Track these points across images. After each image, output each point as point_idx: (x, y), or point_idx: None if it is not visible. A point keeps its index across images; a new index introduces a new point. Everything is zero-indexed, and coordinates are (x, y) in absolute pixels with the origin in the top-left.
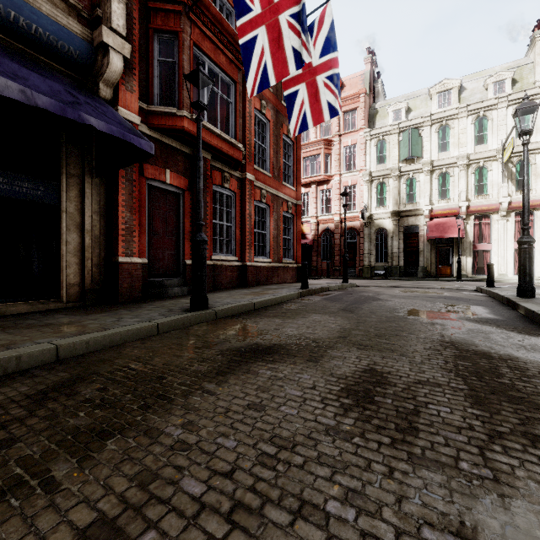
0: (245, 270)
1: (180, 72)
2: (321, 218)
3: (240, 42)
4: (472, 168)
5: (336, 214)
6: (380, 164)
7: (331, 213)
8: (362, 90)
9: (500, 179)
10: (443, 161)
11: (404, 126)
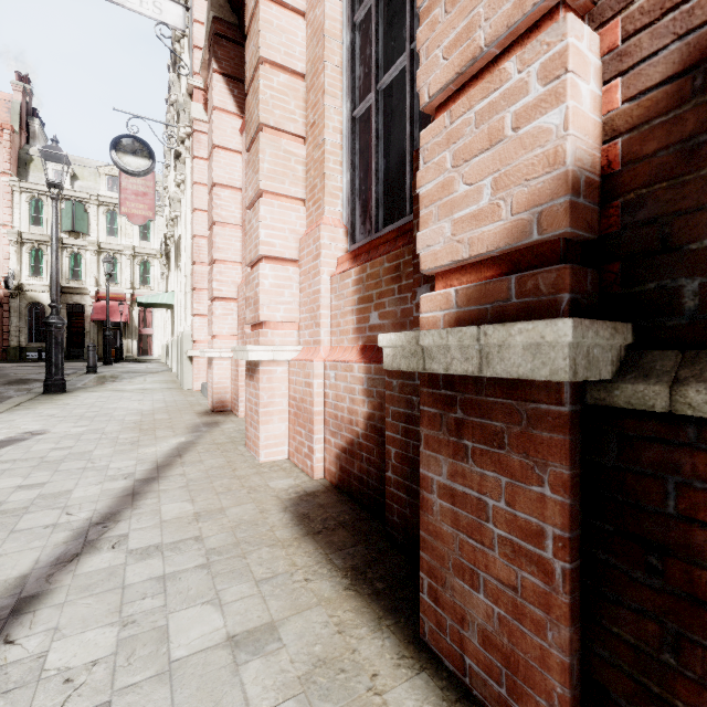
0: None
1: None
2: None
3: None
4: (138, 260)
5: None
6: (35, 226)
7: None
8: (7, 125)
9: (160, 275)
10: (111, 246)
11: (68, 195)
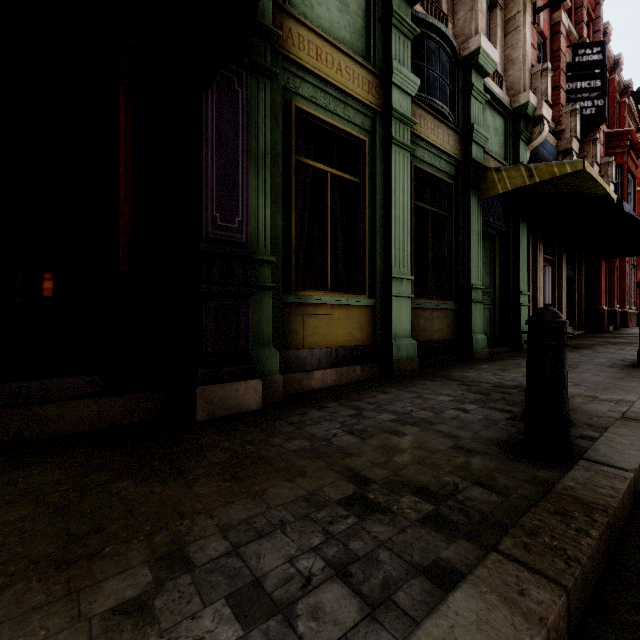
0: (625, 315)
1: (624, 189)
2: None
3: None
4: None
5: None
6: None
7: None
8: None
9: None
10: None
11: None
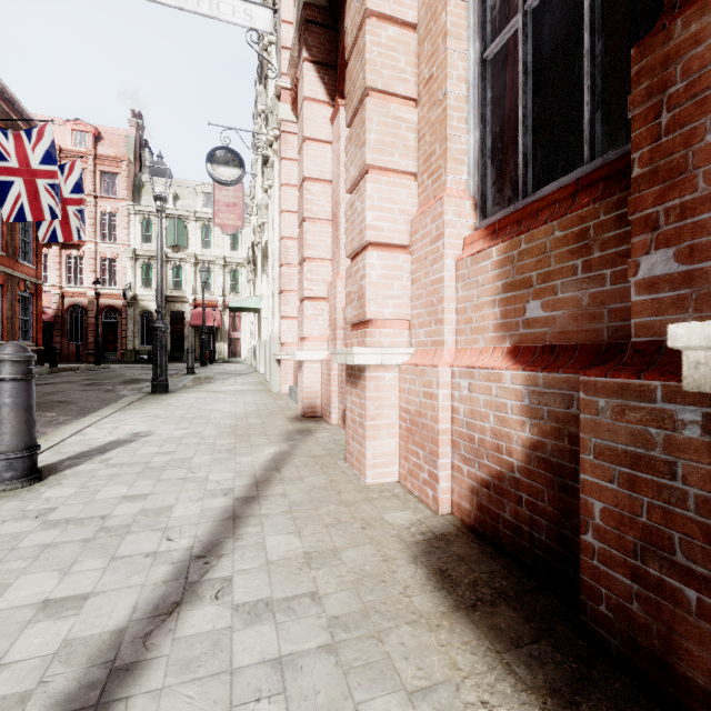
0: None
1: None
2: (68, 290)
3: None
4: (229, 269)
5: (90, 288)
6: (146, 244)
7: (83, 286)
8: (125, 157)
9: (247, 282)
10: (206, 257)
11: (171, 214)
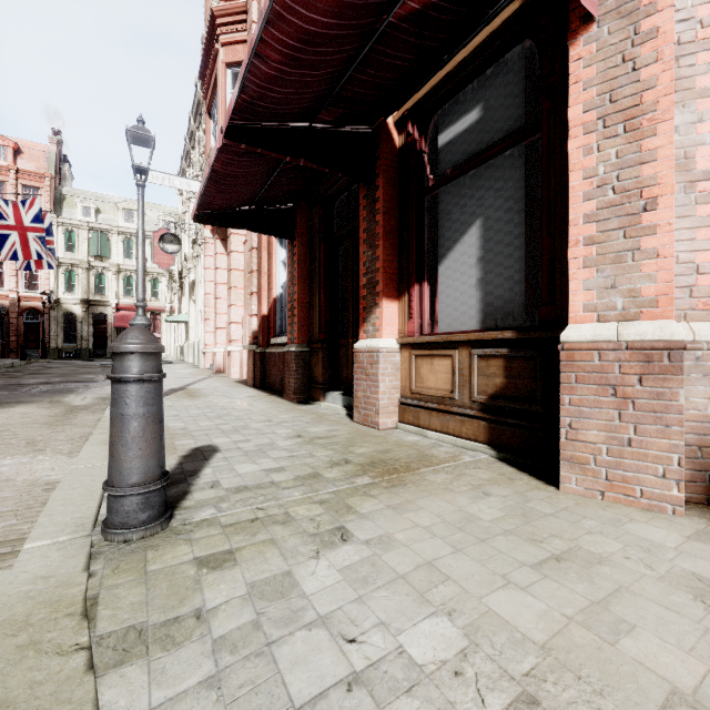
0: None
1: None
2: None
3: None
4: (150, 277)
5: (12, 291)
6: (69, 253)
7: (4, 289)
8: (48, 174)
9: (167, 290)
10: (128, 267)
11: (94, 227)
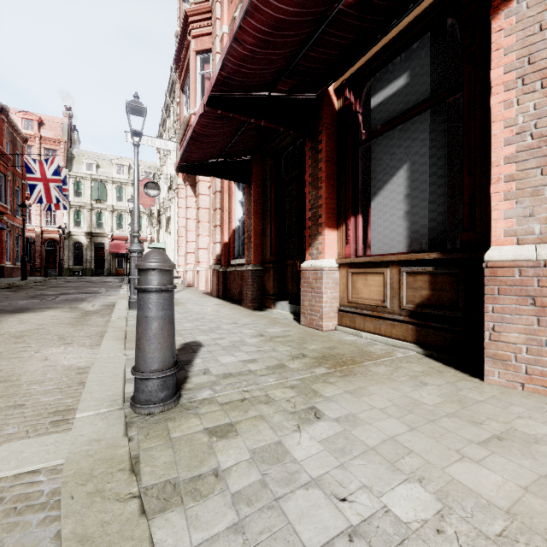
0: (3, 269)
1: None
2: None
3: (28, 182)
4: None
5: (37, 226)
6: (77, 197)
7: (32, 225)
8: (62, 140)
9: (148, 224)
10: (119, 207)
11: (95, 178)
